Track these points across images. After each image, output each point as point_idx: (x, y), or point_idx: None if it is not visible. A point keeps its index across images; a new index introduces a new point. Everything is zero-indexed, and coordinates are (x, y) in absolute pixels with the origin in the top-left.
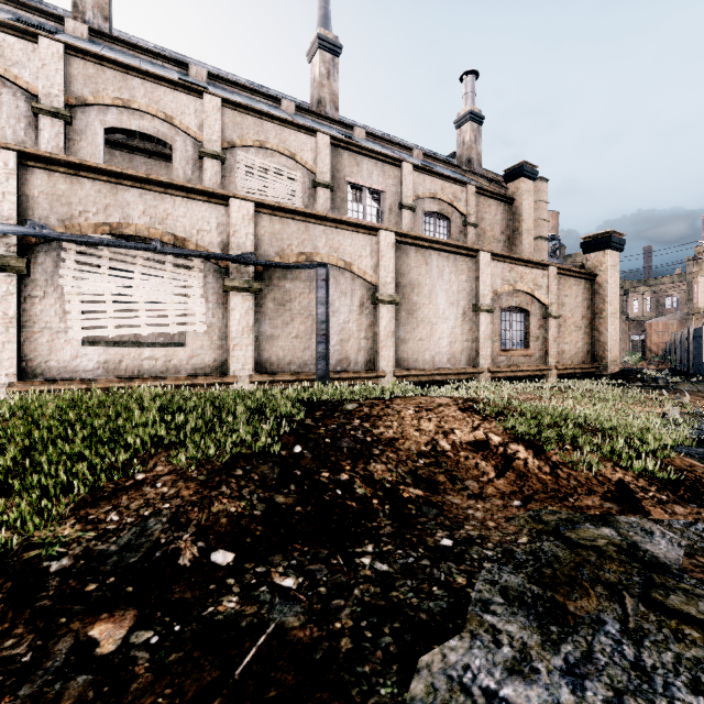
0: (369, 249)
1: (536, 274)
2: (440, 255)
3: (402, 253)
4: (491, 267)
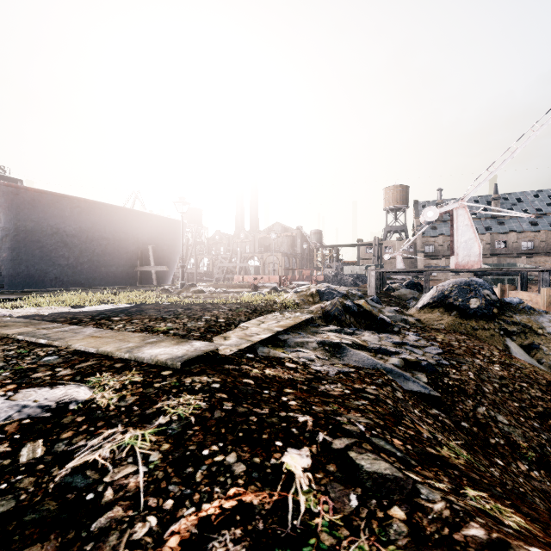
0: (490, 260)
1: (545, 259)
2: (509, 259)
3: (499, 260)
4: (526, 259)
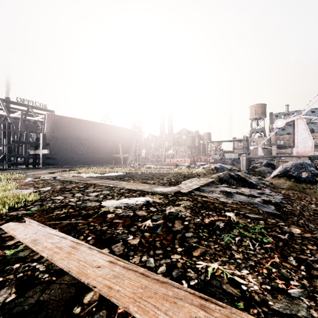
0: None
1: None
2: None
3: None
4: None
